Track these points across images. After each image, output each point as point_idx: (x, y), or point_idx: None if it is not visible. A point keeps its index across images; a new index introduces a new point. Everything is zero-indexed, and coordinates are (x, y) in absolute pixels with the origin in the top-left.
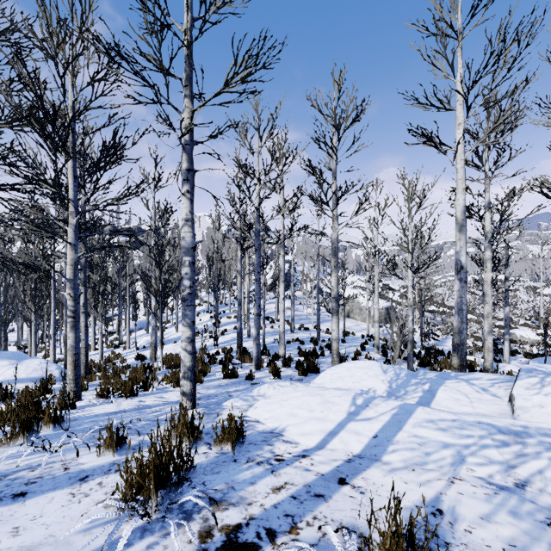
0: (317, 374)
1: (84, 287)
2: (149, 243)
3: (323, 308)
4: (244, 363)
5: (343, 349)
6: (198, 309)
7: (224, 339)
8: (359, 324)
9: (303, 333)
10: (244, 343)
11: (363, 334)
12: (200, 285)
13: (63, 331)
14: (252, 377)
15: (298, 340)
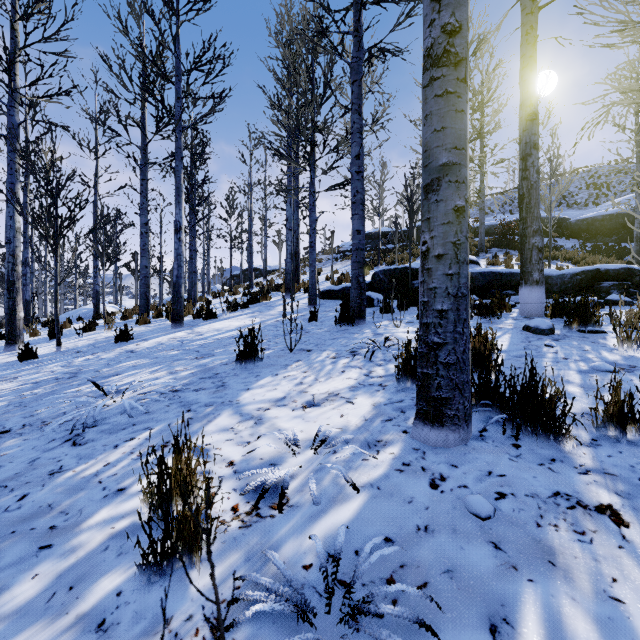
0: None
1: None
2: None
3: None
4: None
5: None
6: None
7: None
8: None
9: None
10: None
11: None
12: None
13: None
14: None
15: None
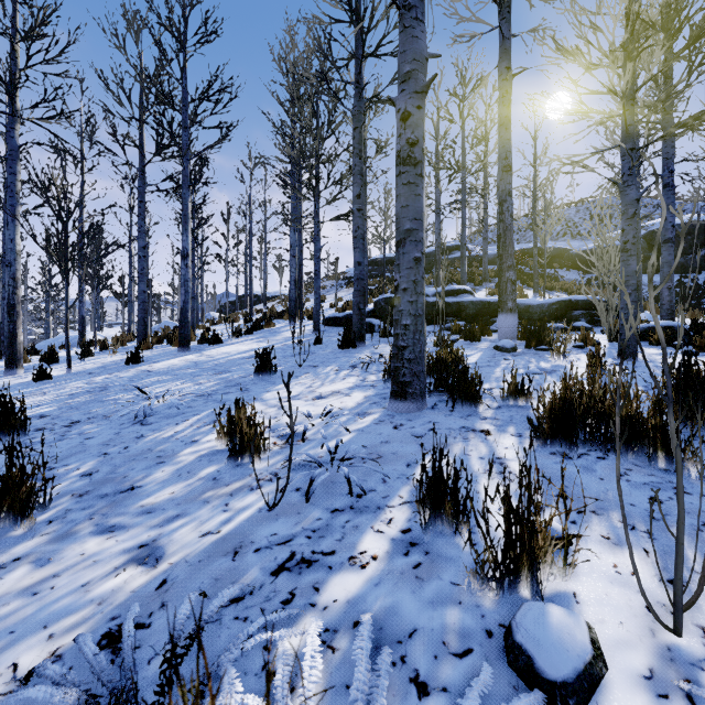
0: None
1: None
2: None
3: None
4: None
5: None
6: None
7: None
8: None
9: None
10: None
11: None
12: None
13: None
14: None
15: None
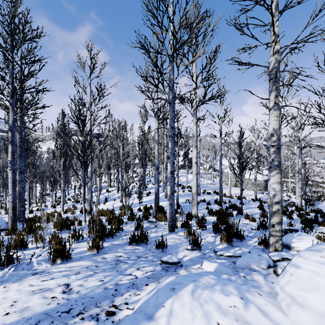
0: (242, 242)
1: (12, 146)
2: (103, 136)
3: (217, 180)
4: (160, 221)
5: (246, 210)
6: (135, 179)
7: (148, 199)
8: (245, 191)
9: (207, 196)
10: (162, 202)
11: (250, 198)
12: (136, 164)
13: (57, 192)
14: (164, 246)
15: (204, 201)
